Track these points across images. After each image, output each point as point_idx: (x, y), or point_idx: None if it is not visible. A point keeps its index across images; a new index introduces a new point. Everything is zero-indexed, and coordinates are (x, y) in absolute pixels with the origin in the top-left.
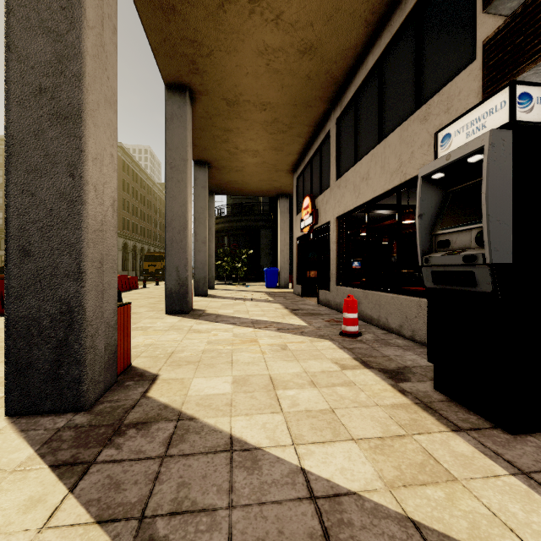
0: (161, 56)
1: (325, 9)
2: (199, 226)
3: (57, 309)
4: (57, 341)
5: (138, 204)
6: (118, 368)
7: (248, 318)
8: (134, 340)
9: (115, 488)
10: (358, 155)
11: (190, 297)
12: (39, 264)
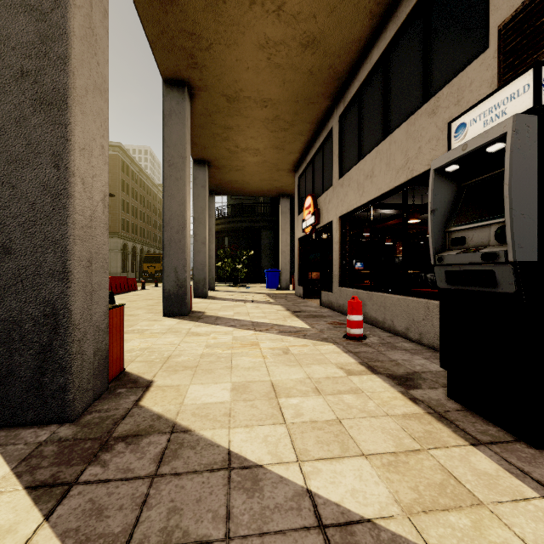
0: (158, 49)
1: None
2: (198, 227)
3: (41, 312)
4: (40, 347)
5: (137, 204)
6: (110, 375)
7: (248, 320)
8: (130, 343)
9: (97, 514)
10: (362, 153)
11: (189, 298)
12: (20, 262)
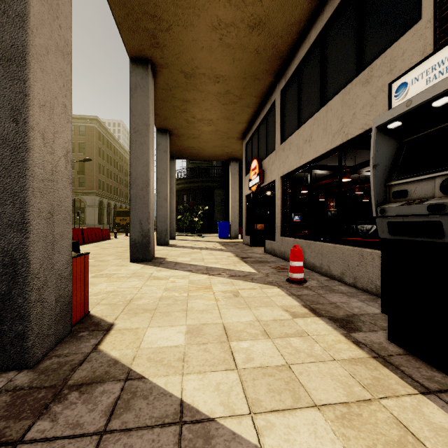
0: (124, 30)
1: None
2: (161, 185)
3: None
4: None
5: (111, 168)
6: (74, 318)
7: (203, 265)
8: (97, 287)
9: None
10: (301, 121)
11: (152, 246)
12: None
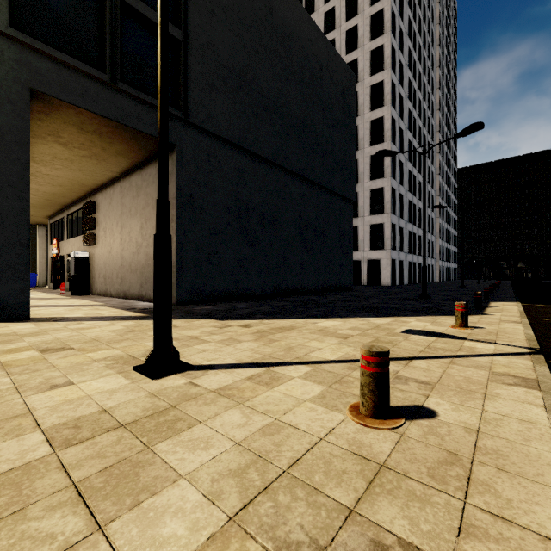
0: None
1: (55, 197)
2: None
3: None
4: None
5: None
6: None
7: None
8: None
9: None
10: (73, 235)
11: None
12: None
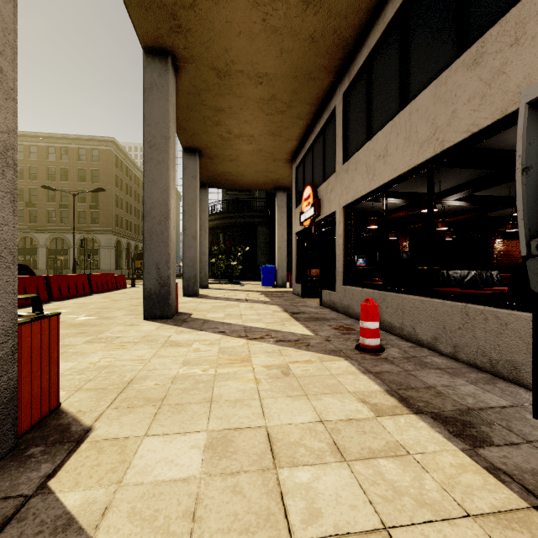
0: (134, 6)
1: None
2: (188, 220)
3: None
4: None
5: (132, 201)
6: (26, 420)
7: (240, 324)
8: (88, 358)
9: None
10: (372, 131)
11: (174, 298)
12: None
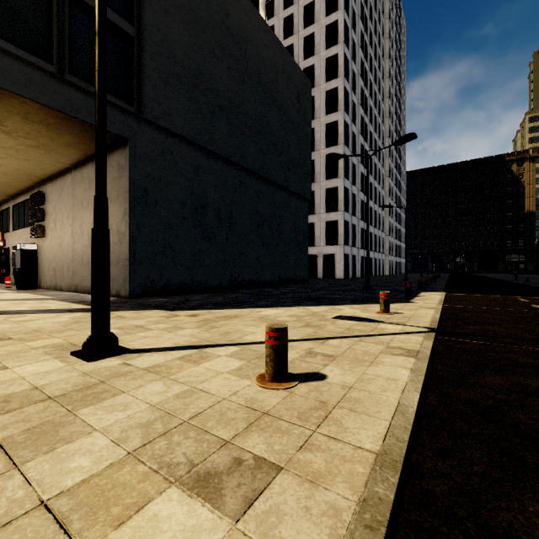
0: None
1: None
2: None
3: None
4: None
5: None
6: None
7: None
8: None
9: None
10: (20, 226)
11: None
12: None
